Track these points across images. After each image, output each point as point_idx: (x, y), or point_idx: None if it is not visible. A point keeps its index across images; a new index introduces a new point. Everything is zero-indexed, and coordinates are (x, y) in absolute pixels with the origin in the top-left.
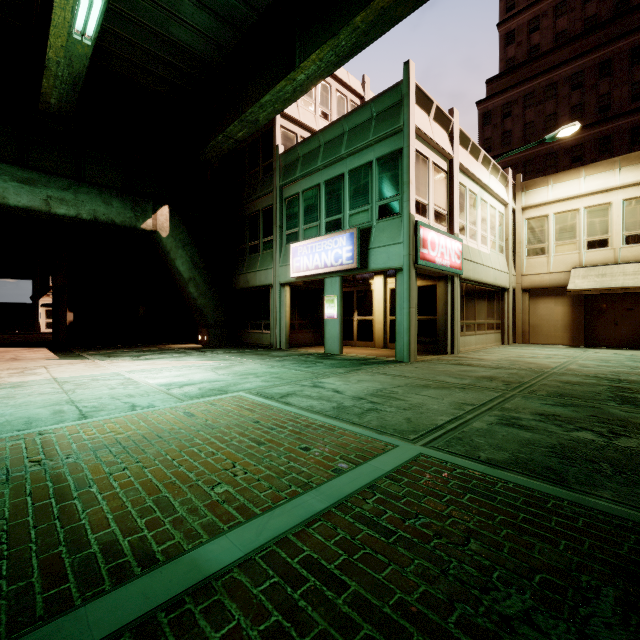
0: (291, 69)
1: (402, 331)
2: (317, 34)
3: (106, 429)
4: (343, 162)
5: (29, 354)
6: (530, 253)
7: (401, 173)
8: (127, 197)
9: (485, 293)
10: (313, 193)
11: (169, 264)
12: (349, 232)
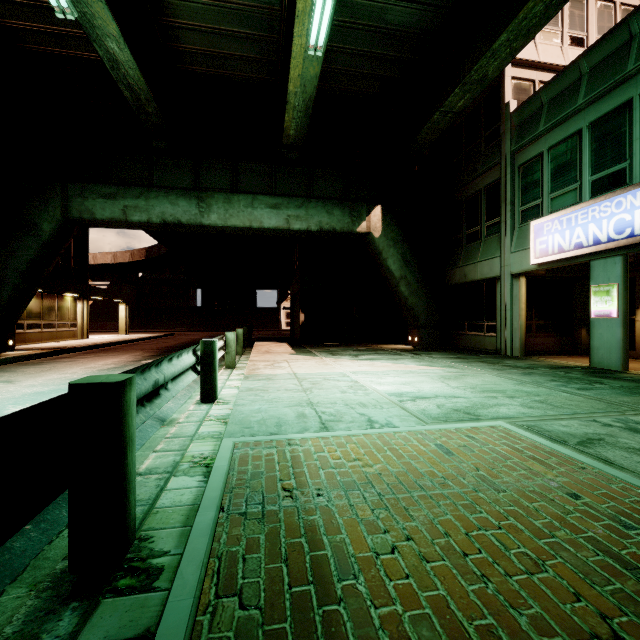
0: None
1: None
2: None
3: (350, 453)
4: (629, 83)
5: (276, 348)
6: None
7: None
8: (345, 204)
9: None
10: (567, 146)
11: (380, 264)
12: None
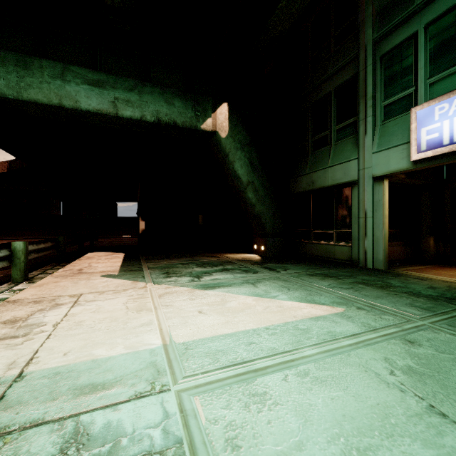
0: None
1: None
2: None
3: None
4: None
5: (101, 263)
6: None
7: None
8: (188, 95)
9: None
10: None
11: (227, 169)
12: None
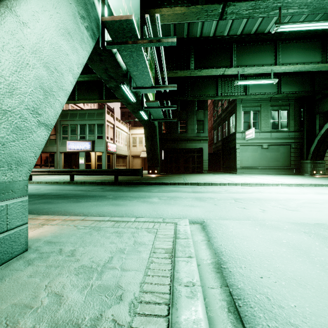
0: (74, 97)
1: (104, 166)
2: (83, 94)
3: None
4: (86, 121)
5: None
6: (133, 146)
7: (103, 129)
8: None
9: (122, 157)
10: (74, 126)
11: None
12: (89, 141)
